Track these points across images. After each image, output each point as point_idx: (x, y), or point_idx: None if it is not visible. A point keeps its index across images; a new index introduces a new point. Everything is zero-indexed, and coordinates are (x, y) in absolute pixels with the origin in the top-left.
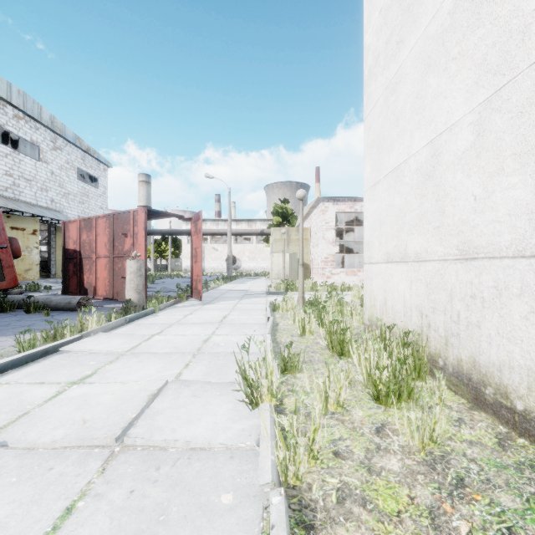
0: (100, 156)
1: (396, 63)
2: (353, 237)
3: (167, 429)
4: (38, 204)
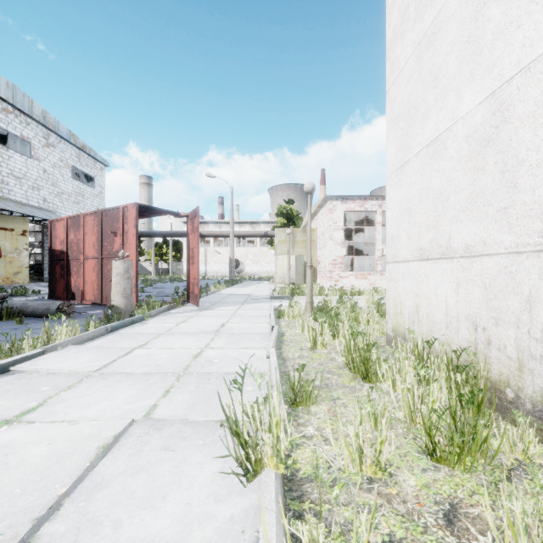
0: (97, 154)
1: (434, 7)
2: (360, 239)
3: (107, 522)
4: (28, 203)
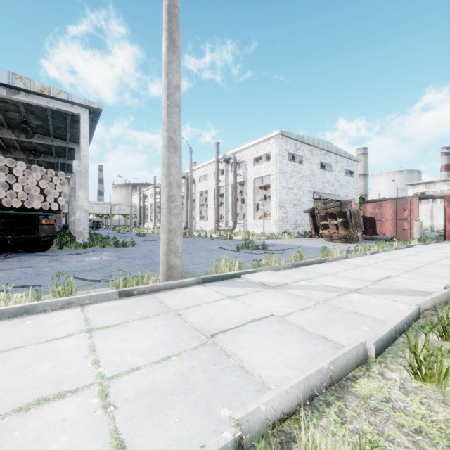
0: (355, 158)
1: None
2: None
3: None
4: (330, 193)
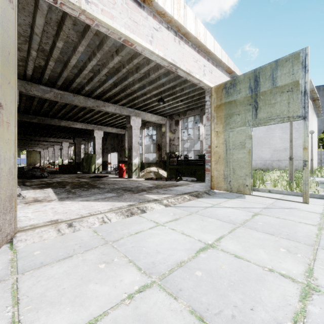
0: None
1: None
2: None
3: None
4: None
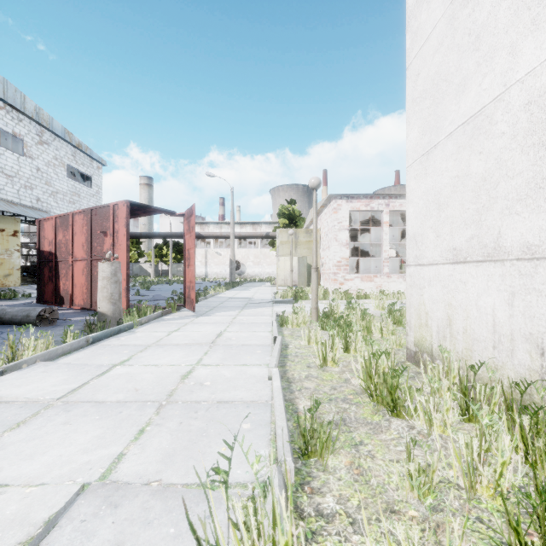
0: (93, 153)
1: None
2: (365, 240)
3: None
4: (21, 203)
